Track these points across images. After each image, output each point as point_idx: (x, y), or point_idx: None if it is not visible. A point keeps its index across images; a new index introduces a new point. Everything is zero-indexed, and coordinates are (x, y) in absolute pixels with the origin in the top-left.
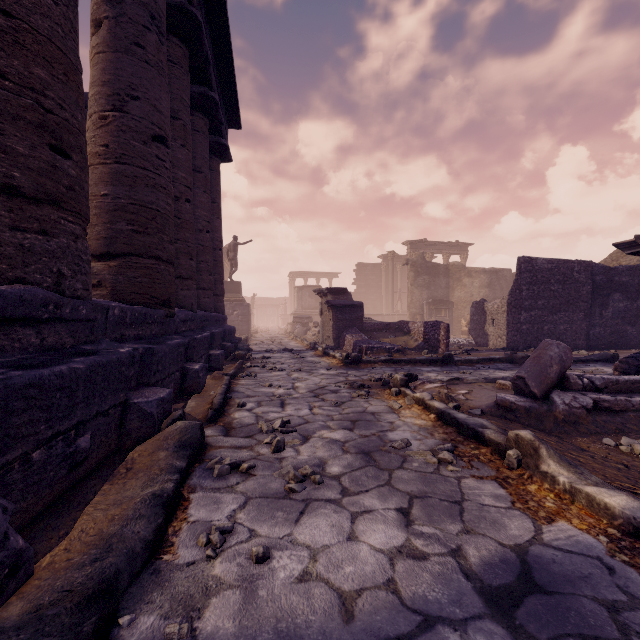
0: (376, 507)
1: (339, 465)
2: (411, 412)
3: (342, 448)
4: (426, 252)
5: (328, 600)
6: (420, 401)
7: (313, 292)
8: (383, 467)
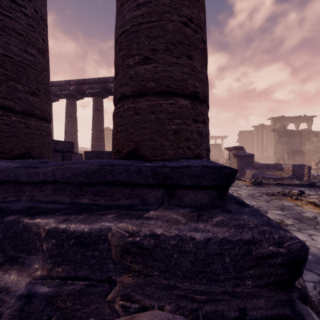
0: (316, 234)
1: (289, 221)
2: (308, 207)
3: (285, 216)
4: (283, 123)
5: (317, 250)
6: (312, 202)
7: (216, 147)
8: (309, 224)
